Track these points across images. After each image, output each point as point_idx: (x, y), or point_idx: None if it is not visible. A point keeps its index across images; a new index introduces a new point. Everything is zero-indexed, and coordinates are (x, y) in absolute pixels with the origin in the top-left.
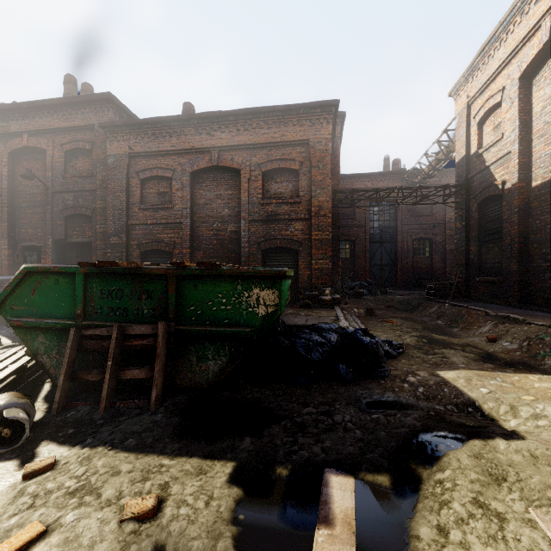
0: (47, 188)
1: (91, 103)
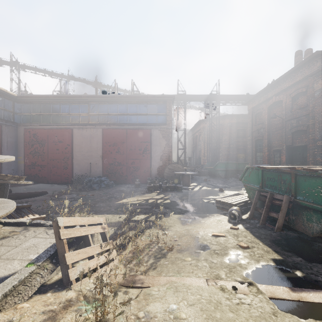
0: (283, 119)
1: (305, 64)
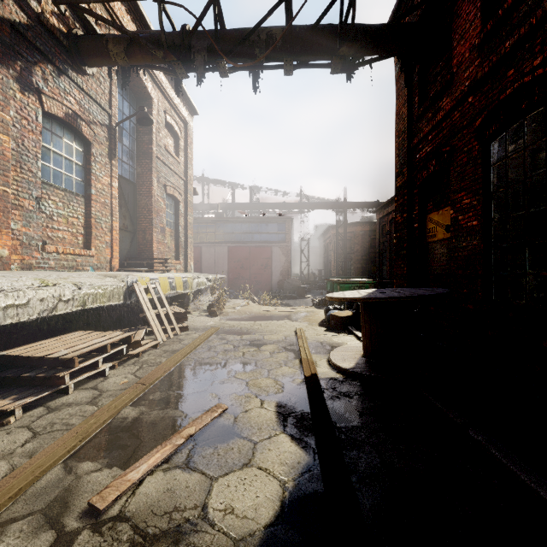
0: None
1: None
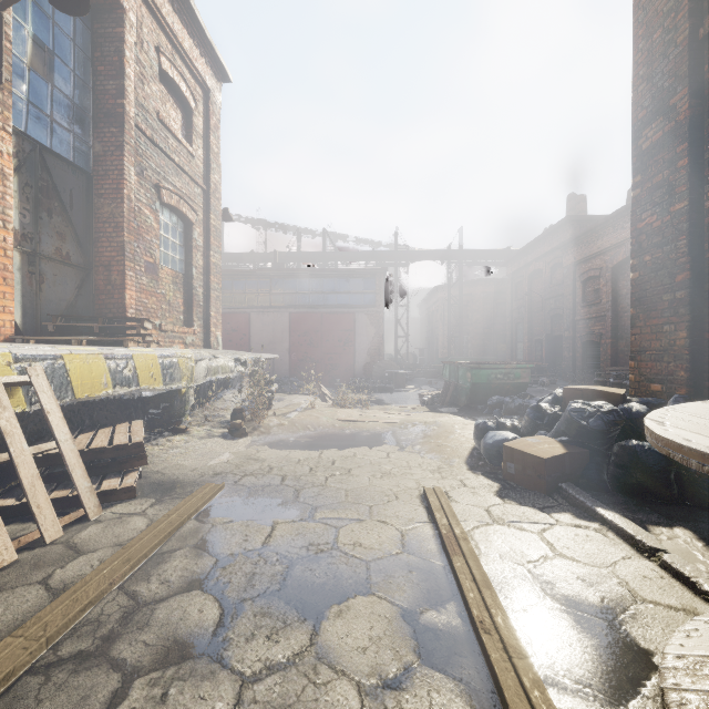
0: (542, 297)
1: (560, 227)
